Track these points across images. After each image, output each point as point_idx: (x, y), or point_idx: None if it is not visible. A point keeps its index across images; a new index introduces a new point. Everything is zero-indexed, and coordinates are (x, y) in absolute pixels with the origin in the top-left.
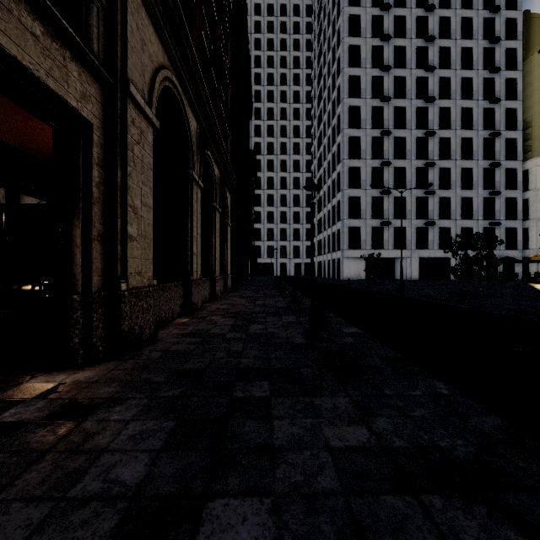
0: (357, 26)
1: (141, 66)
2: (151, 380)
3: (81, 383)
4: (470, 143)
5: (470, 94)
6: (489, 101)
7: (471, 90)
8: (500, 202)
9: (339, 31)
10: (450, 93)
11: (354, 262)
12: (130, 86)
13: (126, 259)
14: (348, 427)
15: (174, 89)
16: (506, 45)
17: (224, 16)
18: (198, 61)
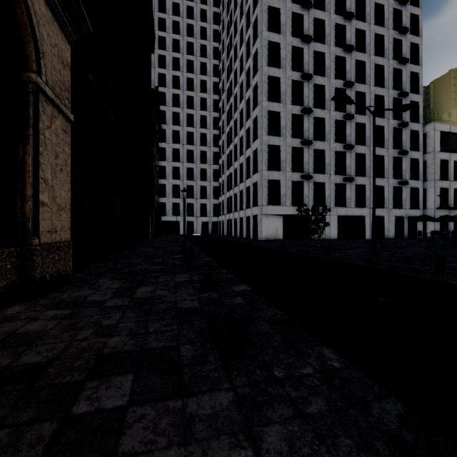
0: None
1: None
2: None
3: None
4: (381, 101)
5: (381, 52)
6: (399, 61)
7: (382, 48)
8: (406, 163)
9: None
10: (365, 47)
11: (272, 220)
12: None
13: None
14: None
15: None
16: (411, 10)
17: None
18: None
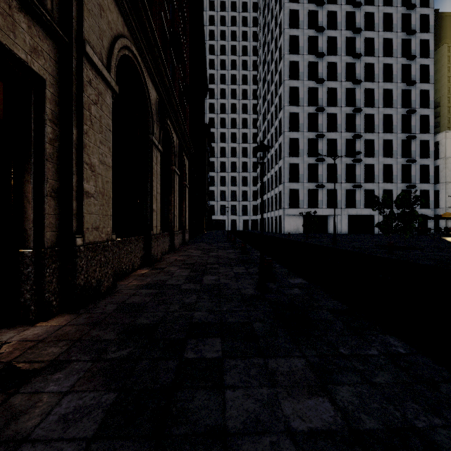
0: (296, 19)
1: (99, 30)
2: (101, 337)
3: (27, 342)
4: (390, 119)
5: (390, 78)
6: (407, 84)
7: (391, 74)
8: (416, 169)
9: (281, 24)
10: (373, 76)
11: (294, 219)
12: (86, 46)
13: (82, 215)
14: (309, 399)
15: (134, 58)
16: (420, 36)
17: (183, 4)
18: (158, 38)
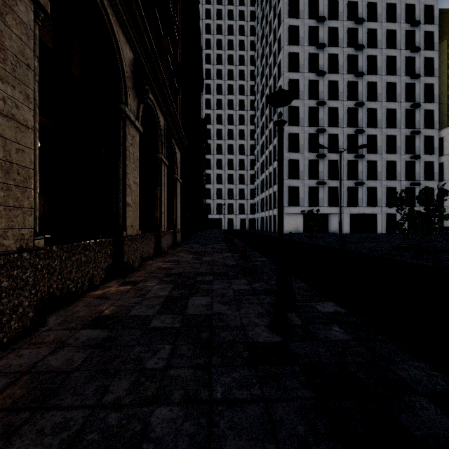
0: (296, 9)
1: None
2: None
3: None
4: (394, 114)
5: (394, 71)
6: (411, 77)
7: (394, 67)
8: (420, 165)
9: (280, 14)
10: (376, 69)
11: (293, 218)
12: None
13: None
14: None
15: None
16: (425, 28)
17: None
18: None
